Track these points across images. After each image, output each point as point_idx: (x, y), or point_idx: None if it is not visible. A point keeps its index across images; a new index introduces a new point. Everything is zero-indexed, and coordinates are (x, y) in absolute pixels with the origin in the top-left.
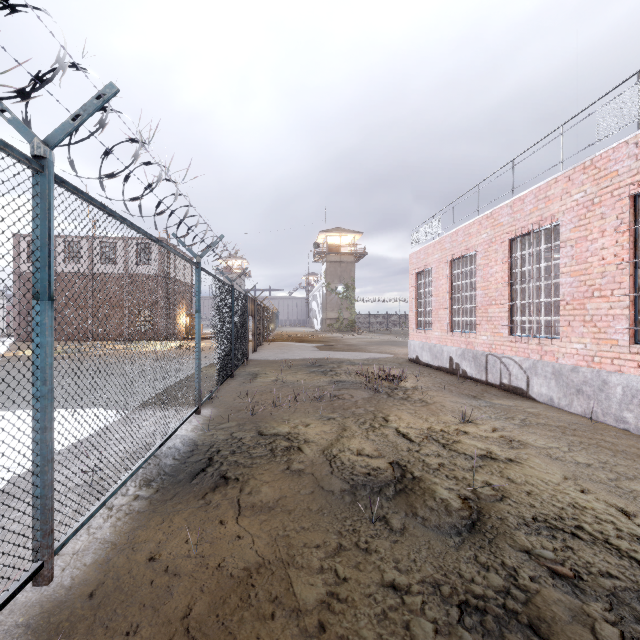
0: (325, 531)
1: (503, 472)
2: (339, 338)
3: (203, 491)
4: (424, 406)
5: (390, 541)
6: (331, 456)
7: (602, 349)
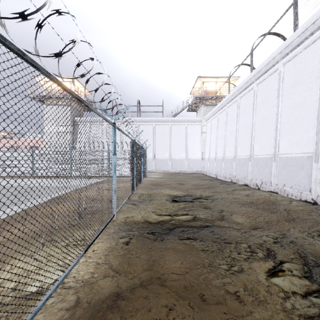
0: None
1: None
2: None
3: None
4: None
5: None
6: None
7: None
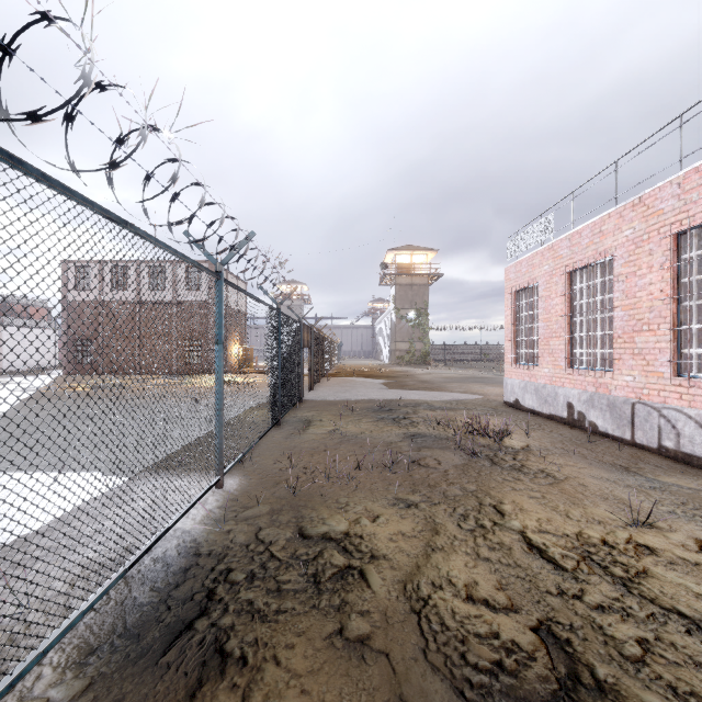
0: None
1: None
2: (411, 373)
3: (171, 698)
4: (553, 485)
5: None
6: (419, 601)
7: None
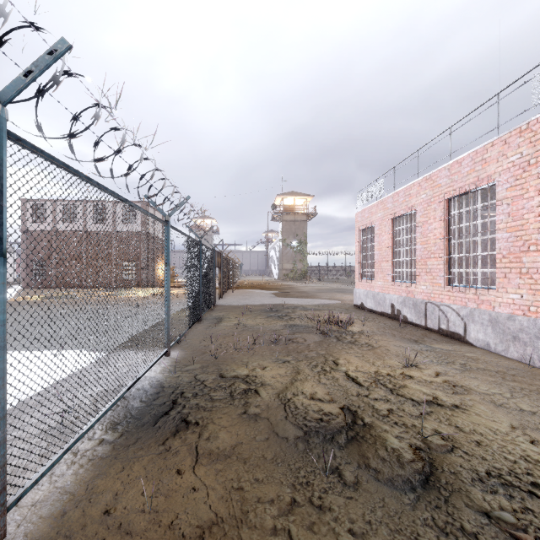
0: (279, 484)
1: (451, 420)
2: (293, 286)
3: (164, 436)
4: (370, 350)
5: (344, 497)
6: (286, 400)
7: (538, 299)
